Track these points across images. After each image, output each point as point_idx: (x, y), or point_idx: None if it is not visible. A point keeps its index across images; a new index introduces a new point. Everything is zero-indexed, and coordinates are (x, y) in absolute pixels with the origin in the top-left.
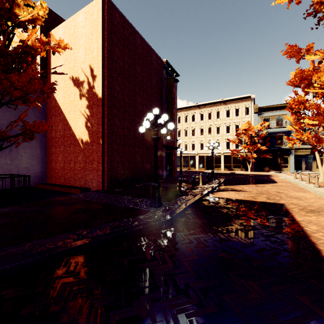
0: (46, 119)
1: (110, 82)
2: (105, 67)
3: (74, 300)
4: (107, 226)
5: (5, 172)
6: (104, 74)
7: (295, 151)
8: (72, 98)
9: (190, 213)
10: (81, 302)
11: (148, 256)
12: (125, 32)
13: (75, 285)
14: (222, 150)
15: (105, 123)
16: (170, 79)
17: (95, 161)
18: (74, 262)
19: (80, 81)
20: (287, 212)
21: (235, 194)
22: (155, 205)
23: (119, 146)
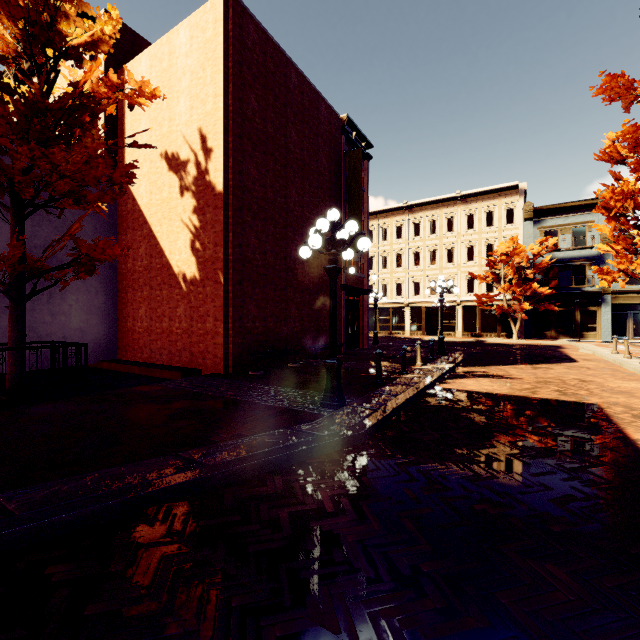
0: (117, 235)
1: (238, 162)
2: (229, 131)
3: (188, 591)
4: (241, 444)
5: (41, 338)
6: (228, 146)
7: (613, 296)
8: (165, 195)
9: (404, 420)
10: (202, 596)
11: (327, 506)
12: (267, 61)
13: (187, 560)
14: (458, 295)
15: (228, 242)
16: (356, 154)
17: (211, 316)
18: (181, 514)
19: (181, 161)
20: (609, 422)
21: (492, 383)
22: (331, 403)
23: (257, 286)
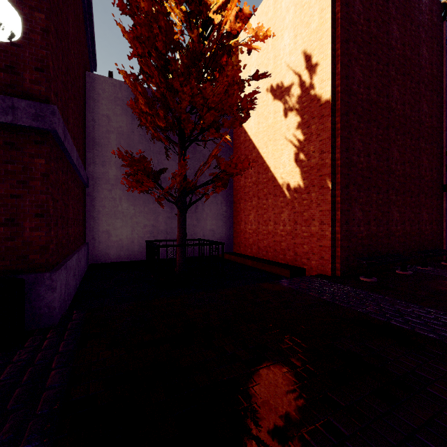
0: None
1: (345, 66)
2: (336, 38)
3: None
4: None
5: (191, 235)
6: (334, 54)
7: None
8: (270, 121)
9: None
10: None
11: None
12: None
13: None
14: None
15: (335, 148)
16: None
17: (316, 220)
18: None
19: (285, 87)
20: None
21: None
22: None
23: (361, 190)
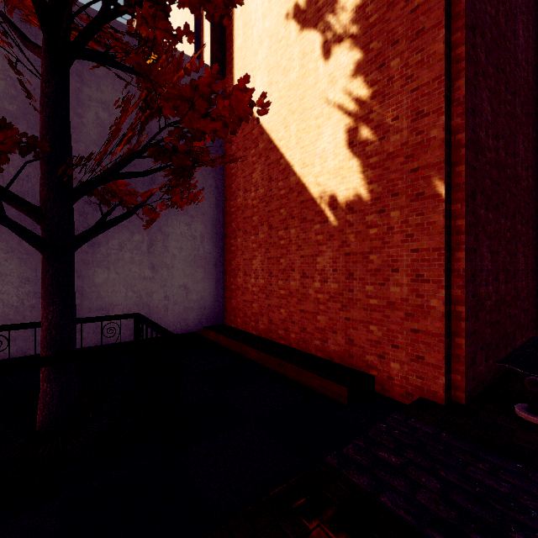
0: (223, 165)
1: None
2: None
3: None
4: None
5: (140, 298)
6: None
7: None
8: (293, 75)
9: None
10: None
11: None
12: None
13: None
14: None
15: (450, 104)
16: None
17: (402, 271)
18: None
19: None
20: None
21: None
22: None
23: (488, 206)
